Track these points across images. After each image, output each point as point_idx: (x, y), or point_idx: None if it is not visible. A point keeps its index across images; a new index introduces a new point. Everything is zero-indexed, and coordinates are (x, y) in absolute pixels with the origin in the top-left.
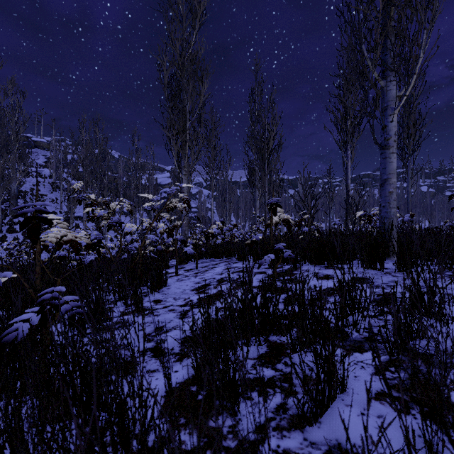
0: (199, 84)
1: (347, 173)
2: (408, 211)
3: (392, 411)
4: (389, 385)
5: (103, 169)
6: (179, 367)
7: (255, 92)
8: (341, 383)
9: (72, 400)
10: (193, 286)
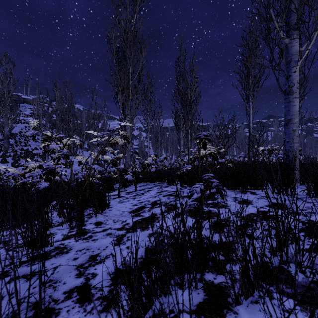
0: (139, 53)
1: (249, 118)
2: None
3: None
4: None
5: (69, 117)
6: None
7: (180, 60)
8: None
9: None
10: (131, 208)
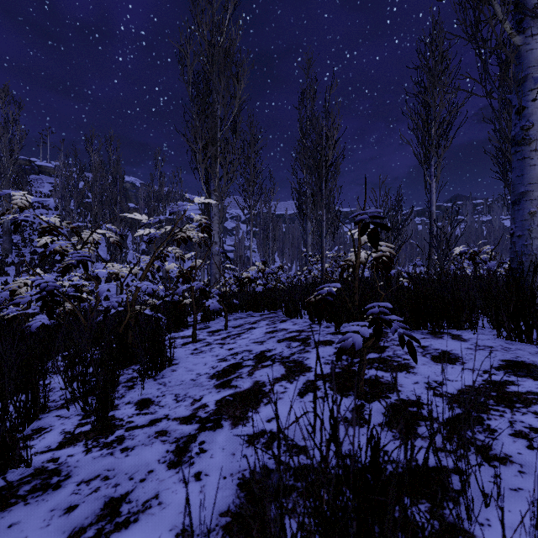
0: (234, 83)
1: (431, 197)
2: None
3: None
4: None
5: (113, 196)
6: None
7: (307, 95)
8: None
9: None
10: (214, 368)
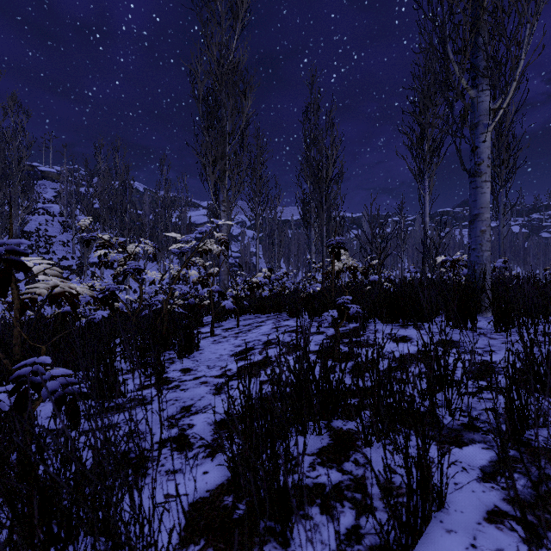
0: (242, 100)
1: (425, 209)
2: (499, 255)
3: (516, 541)
4: (506, 498)
5: (123, 205)
6: (210, 465)
7: (310, 110)
8: (438, 496)
9: (31, 544)
10: (232, 351)
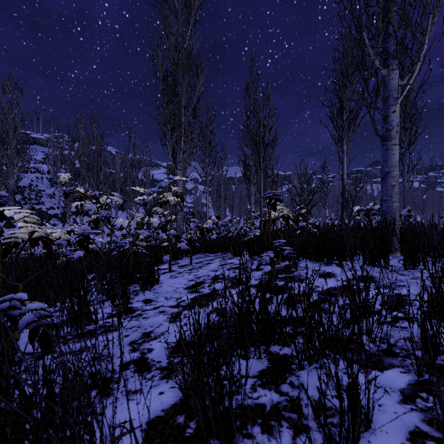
0: (194, 79)
1: (343, 168)
2: (404, 205)
3: None
4: (425, 419)
5: (99, 165)
6: (166, 386)
7: (250, 87)
8: (366, 418)
9: None
10: (186, 284)
